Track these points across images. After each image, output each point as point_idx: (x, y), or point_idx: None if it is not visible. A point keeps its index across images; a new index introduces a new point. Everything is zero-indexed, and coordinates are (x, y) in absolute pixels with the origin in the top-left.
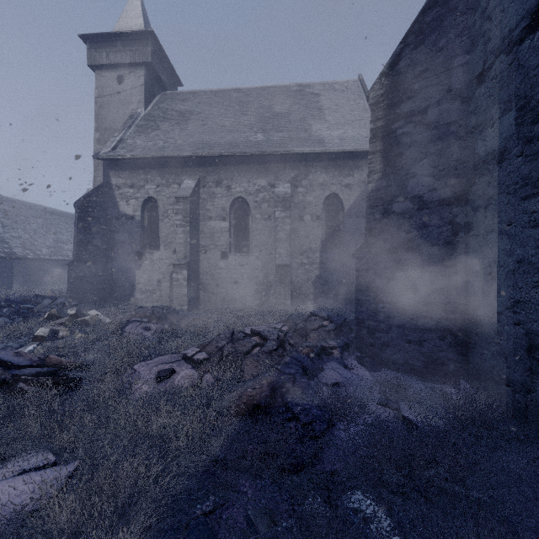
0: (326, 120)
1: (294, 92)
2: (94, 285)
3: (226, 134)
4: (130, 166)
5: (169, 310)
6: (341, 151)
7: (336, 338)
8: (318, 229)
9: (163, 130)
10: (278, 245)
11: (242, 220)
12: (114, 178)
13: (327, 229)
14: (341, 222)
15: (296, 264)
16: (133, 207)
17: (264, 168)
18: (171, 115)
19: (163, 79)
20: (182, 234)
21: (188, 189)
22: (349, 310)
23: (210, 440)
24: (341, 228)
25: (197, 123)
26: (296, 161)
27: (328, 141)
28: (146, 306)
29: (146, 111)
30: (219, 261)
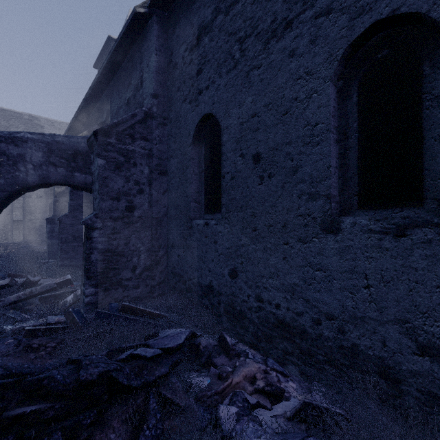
0: None
1: (26, 120)
2: None
3: None
4: None
5: None
6: None
7: (41, 243)
8: (41, 202)
9: None
10: (15, 210)
11: None
12: None
13: (47, 202)
14: None
15: (27, 220)
16: None
17: None
18: None
19: None
20: None
21: None
22: None
23: (5, 253)
24: None
25: None
26: None
27: None
28: None
29: None
30: None
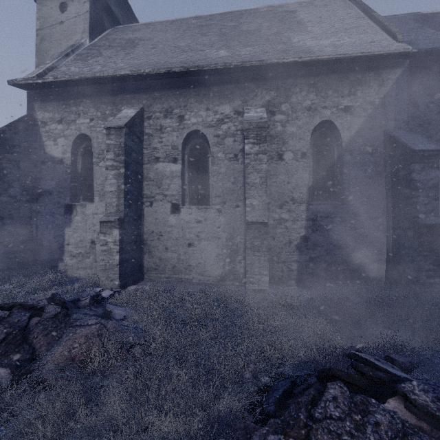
0: (309, 31)
1: (264, 12)
2: (11, 247)
3: (180, 53)
4: (59, 95)
5: (48, 313)
6: (340, 56)
7: None
8: (304, 171)
9: (105, 56)
10: (249, 193)
11: (200, 162)
12: (39, 112)
13: (315, 172)
14: (335, 162)
15: (273, 221)
16: (62, 148)
17: (229, 90)
18: (118, 43)
19: (115, 12)
20: (114, 179)
21: (124, 118)
22: (372, 300)
23: None
24: (335, 170)
25: (146, 47)
26: (272, 78)
27: (318, 50)
28: (78, 273)
29: (91, 42)
30: (168, 216)
